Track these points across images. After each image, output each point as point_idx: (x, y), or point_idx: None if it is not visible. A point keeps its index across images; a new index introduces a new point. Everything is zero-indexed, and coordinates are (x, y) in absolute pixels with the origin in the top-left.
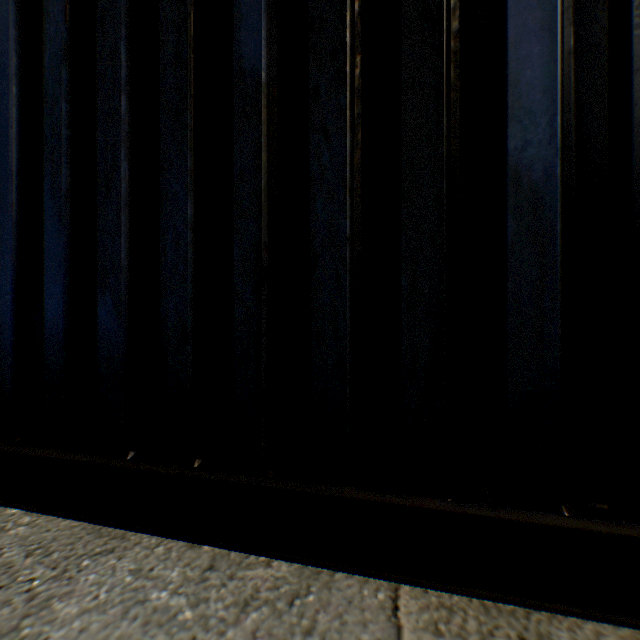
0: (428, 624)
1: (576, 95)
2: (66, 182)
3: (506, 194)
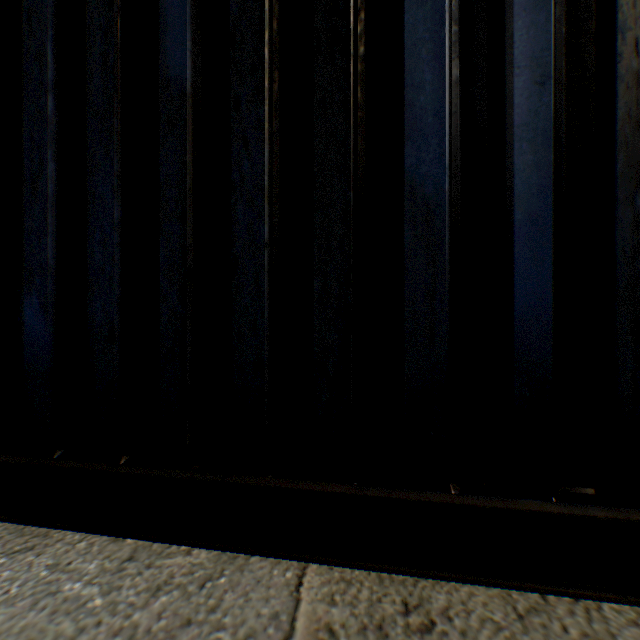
0: (325, 596)
1: (463, 120)
2: None
3: (404, 206)
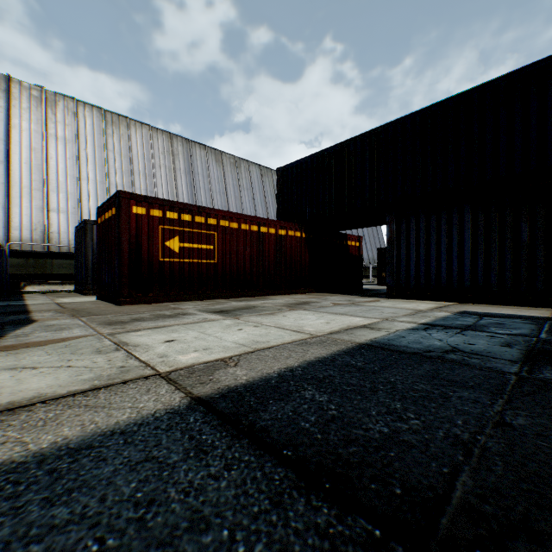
0: None
1: None
2: (482, 255)
3: None
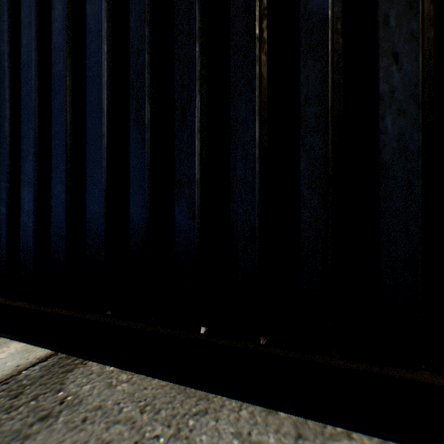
0: None
1: None
2: (147, 115)
3: None
